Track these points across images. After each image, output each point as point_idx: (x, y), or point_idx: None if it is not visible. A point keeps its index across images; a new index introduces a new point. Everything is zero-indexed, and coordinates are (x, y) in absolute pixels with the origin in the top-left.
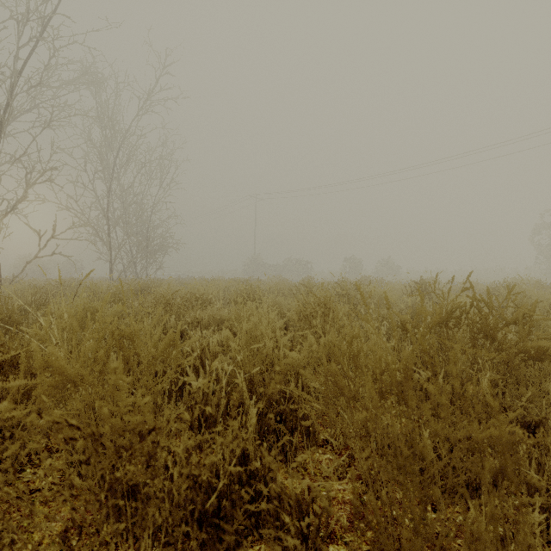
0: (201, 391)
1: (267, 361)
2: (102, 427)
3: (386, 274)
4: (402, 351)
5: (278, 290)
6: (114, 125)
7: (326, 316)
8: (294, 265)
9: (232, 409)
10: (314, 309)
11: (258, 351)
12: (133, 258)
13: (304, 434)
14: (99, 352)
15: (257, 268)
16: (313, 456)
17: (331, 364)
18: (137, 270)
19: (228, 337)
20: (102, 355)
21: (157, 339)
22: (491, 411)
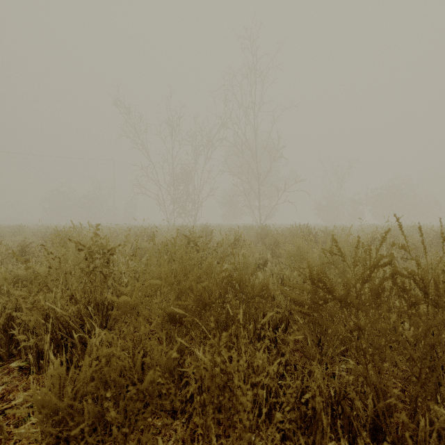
0: None
1: None
2: None
3: None
4: None
5: None
6: None
7: None
8: None
9: None
10: None
11: None
12: None
13: None
14: None
15: None
16: None
17: None
18: None
19: None
20: None
21: None
22: None
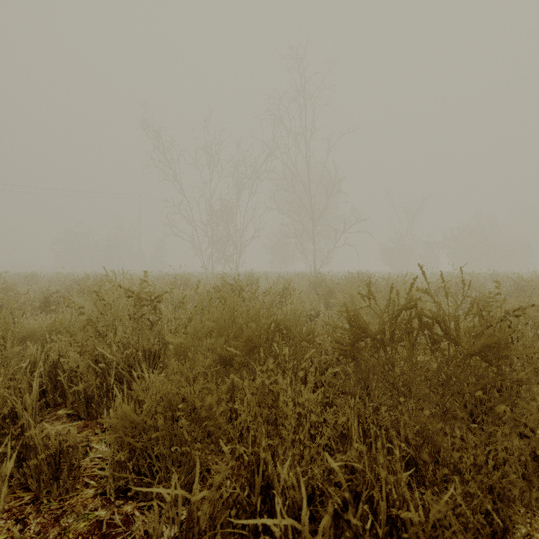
0: None
1: None
2: None
3: None
4: None
5: None
6: None
7: None
8: None
9: None
10: None
11: None
12: None
13: None
14: None
15: None
16: None
17: None
18: None
19: None
20: None
21: None
22: None
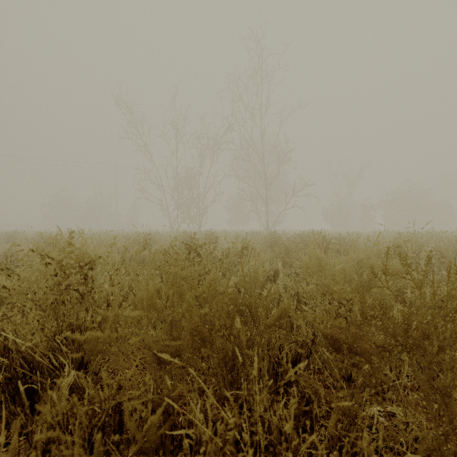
0: None
1: None
2: None
3: None
4: None
5: None
6: None
7: None
8: None
9: None
10: None
11: None
12: None
13: None
14: None
15: None
16: None
17: None
18: None
19: None
20: None
21: None
22: None
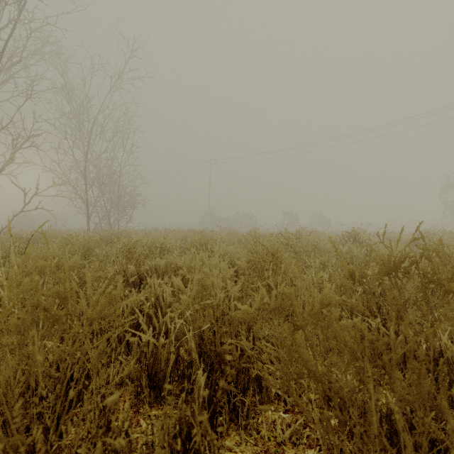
0: (150, 344)
1: (217, 314)
2: (30, 398)
3: (319, 225)
4: (350, 301)
5: (229, 239)
6: (91, 100)
7: (274, 265)
8: (242, 218)
9: (181, 364)
10: (263, 258)
11: (208, 306)
12: (107, 212)
13: (256, 391)
14: (11, 320)
15: (211, 220)
16: (266, 414)
17: (295, 336)
18: (111, 223)
19: (180, 287)
20: (16, 323)
21: (102, 294)
22: (453, 370)
